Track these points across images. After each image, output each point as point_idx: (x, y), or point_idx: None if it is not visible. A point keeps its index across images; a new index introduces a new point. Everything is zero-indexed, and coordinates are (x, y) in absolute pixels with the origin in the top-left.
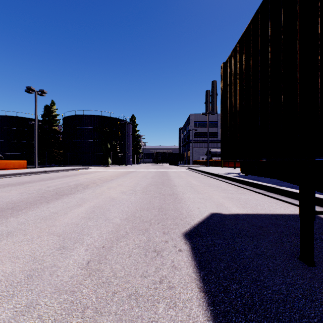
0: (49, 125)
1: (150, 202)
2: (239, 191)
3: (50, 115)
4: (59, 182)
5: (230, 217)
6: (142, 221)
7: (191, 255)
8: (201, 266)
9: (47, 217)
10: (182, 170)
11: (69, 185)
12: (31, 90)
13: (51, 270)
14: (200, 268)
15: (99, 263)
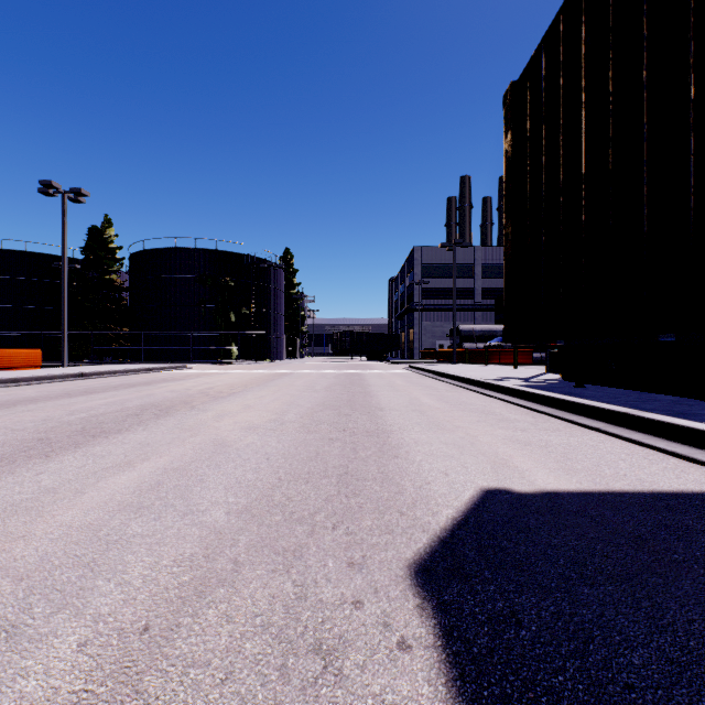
0: (99, 271)
1: (316, 456)
2: (542, 423)
3: (102, 248)
4: (103, 400)
5: (540, 503)
6: (288, 518)
7: (444, 671)
8: None
9: (21, 504)
10: (396, 371)
11: (124, 409)
12: (51, 188)
13: None
14: None
15: None
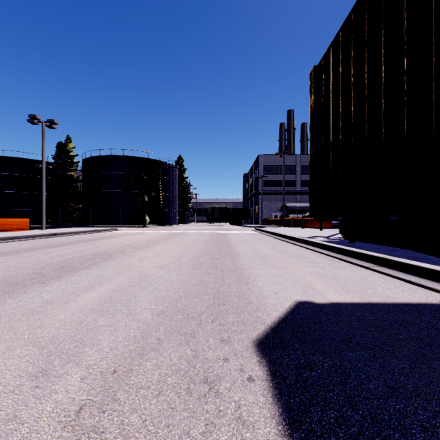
0: (64, 170)
1: (200, 283)
2: (334, 264)
3: (65, 156)
4: (70, 250)
5: (328, 309)
6: (186, 317)
7: (271, 391)
8: (291, 419)
9: (35, 309)
10: (248, 232)
11: (83, 255)
12: (35, 119)
13: (3, 431)
14: (291, 424)
15: (99, 412)
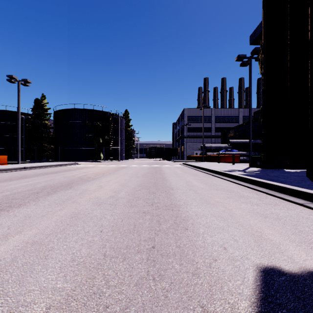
0: (40, 119)
1: (134, 228)
2: (265, 199)
3: (41, 109)
4: (26, 183)
5: None
6: None
7: None
8: None
9: None
10: (177, 166)
11: (32, 189)
12: (12, 79)
13: None
14: None
15: None
